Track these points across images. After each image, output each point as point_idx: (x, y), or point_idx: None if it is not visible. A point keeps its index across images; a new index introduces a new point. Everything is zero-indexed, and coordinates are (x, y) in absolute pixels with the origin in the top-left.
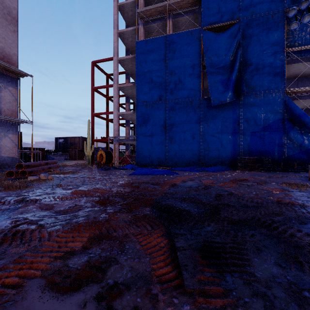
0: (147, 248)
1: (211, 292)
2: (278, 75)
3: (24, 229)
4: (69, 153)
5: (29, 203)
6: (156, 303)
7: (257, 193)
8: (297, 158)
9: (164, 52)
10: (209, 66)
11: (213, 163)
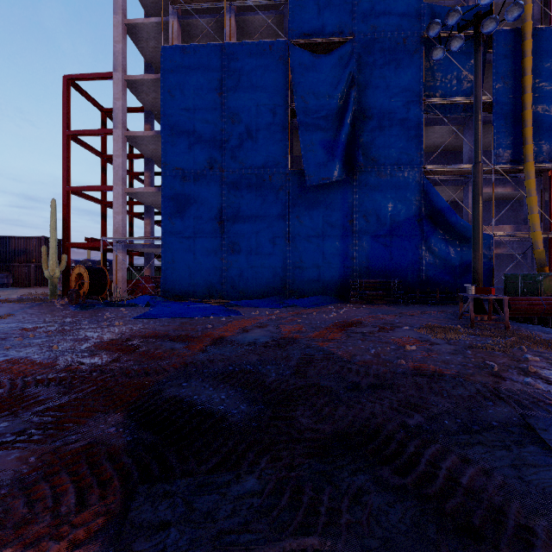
0: None
1: None
2: (412, 141)
3: None
4: (13, 273)
5: None
6: None
7: (379, 350)
8: (440, 281)
9: (220, 75)
10: (301, 113)
11: (309, 292)
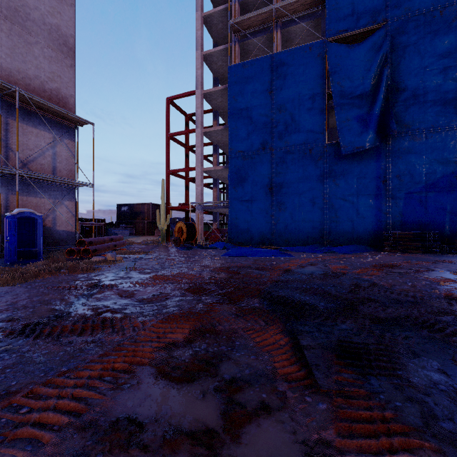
0: (264, 346)
1: (352, 393)
2: (450, 103)
3: (112, 317)
4: (135, 226)
5: (105, 288)
6: (285, 400)
7: (415, 284)
8: None
9: (270, 78)
10: (337, 96)
11: (344, 241)
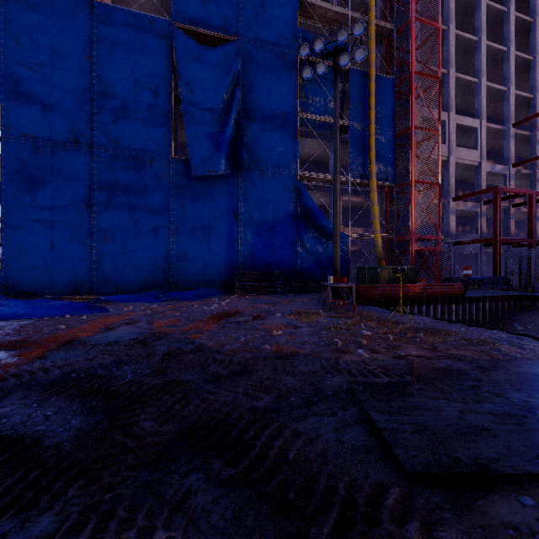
0: None
1: None
2: (290, 147)
3: None
4: None
5: None
6: None
7: (249, 338)
8: (311, 273)
9: (88, 36)
10: (186, 100)
11: (194, 284)
